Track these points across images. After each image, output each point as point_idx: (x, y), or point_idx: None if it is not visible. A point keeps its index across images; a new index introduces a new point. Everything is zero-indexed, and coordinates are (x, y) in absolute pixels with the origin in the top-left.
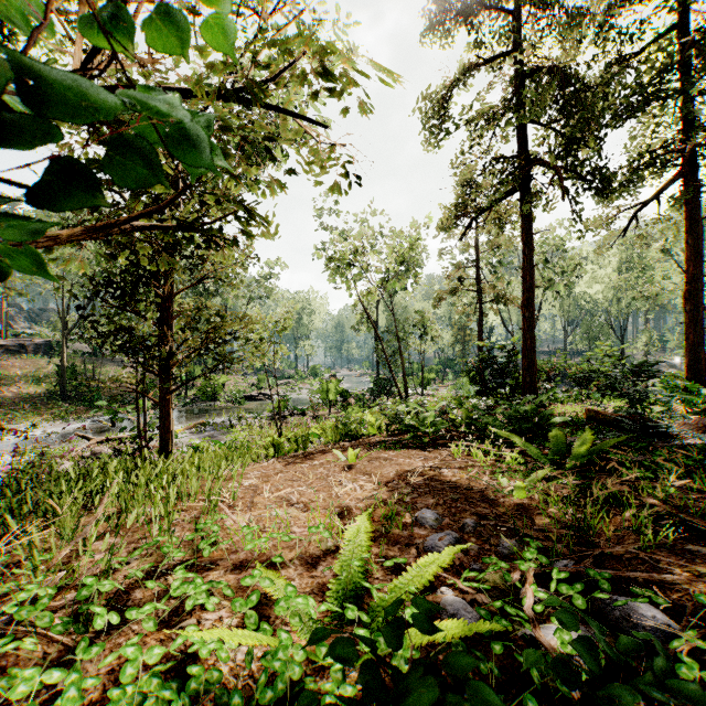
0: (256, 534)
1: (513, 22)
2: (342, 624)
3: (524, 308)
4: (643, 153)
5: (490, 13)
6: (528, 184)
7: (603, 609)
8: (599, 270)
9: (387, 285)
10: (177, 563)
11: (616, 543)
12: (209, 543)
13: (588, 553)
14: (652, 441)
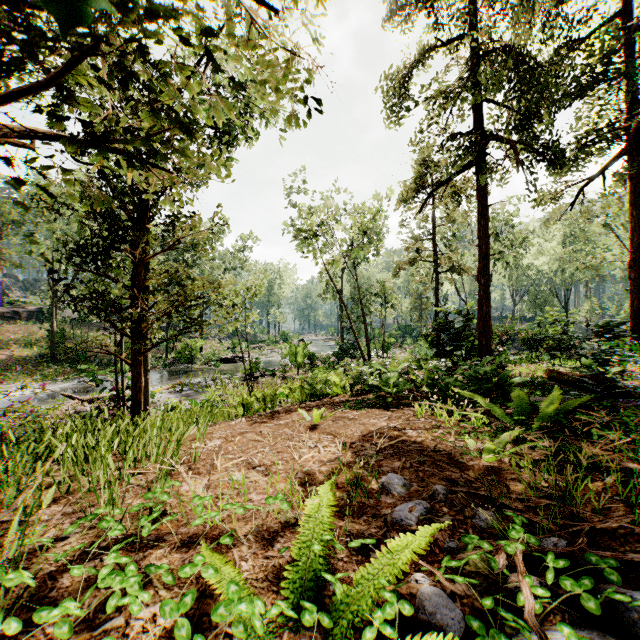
0: (208, 505)
1: (470, 6)
2: (298, 626)
3: (480, 275)
4: (591, 131)
5: (447, 0)
6: (484, 159)
7: (614, 607)
8: (545, 244)
9: (351, 253)
10: (118, 538)
11: (602, 514)
12: (149, 519)
13: (578, 528)
14: (614, 401)
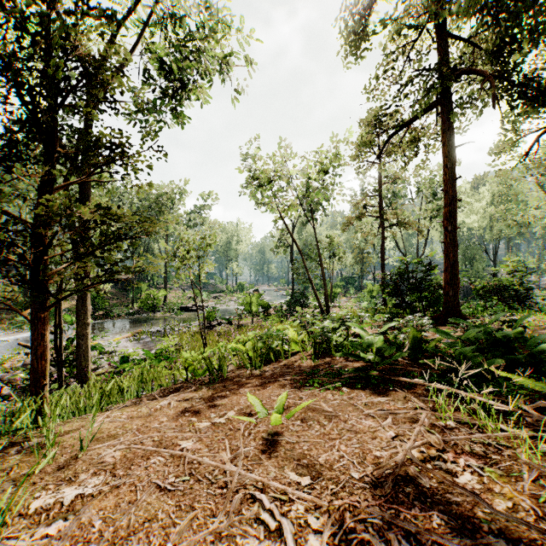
0: None
1: None
2: None
3: (446, 221)
4: None
5: None
6: (450, 97)
7: None
8: (475, 203)
9: (309, 196)
10: None
11: None
12: None
13: None
14: None
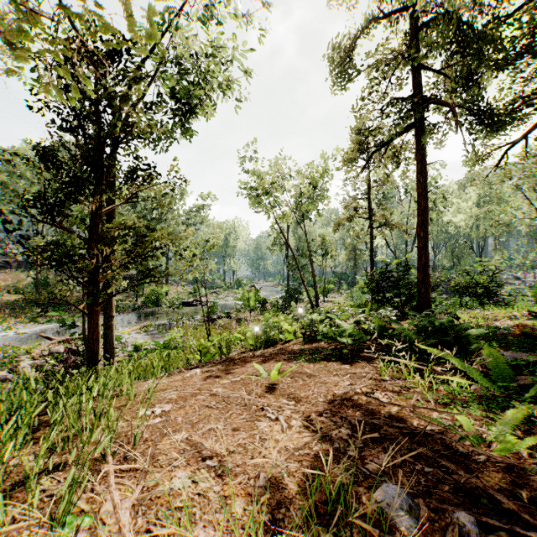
0: None
1: None
2: None
3: (419, 228)
4: (517, 98)
5: None
6: (423, 122)
7: None
8: (462, 203)
9: (301, 208)
10: None
11: None
12: None
13: None
14: None
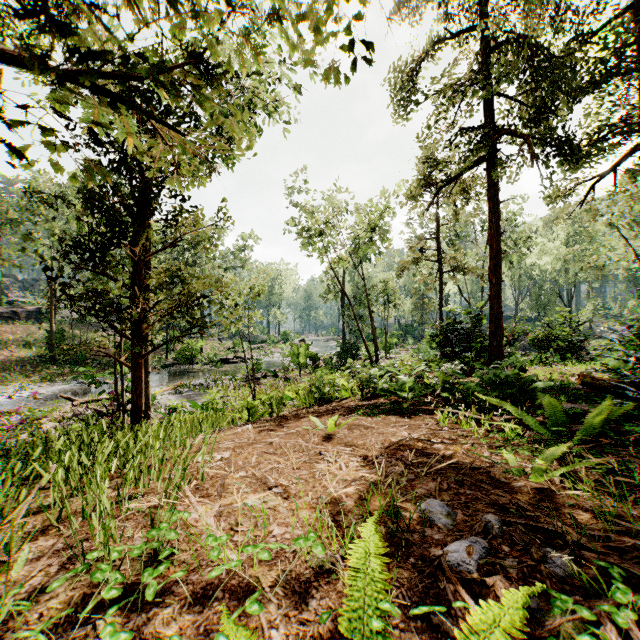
0: (225, 546)
1: None
2: None
3: (491, 274)
4: (603, 126)
5: None
6: (495, 154)
7: None
8: (548, 243)
9: (359, 251)
10: None
11: None
12: (155, 575)
13: None
14: None
